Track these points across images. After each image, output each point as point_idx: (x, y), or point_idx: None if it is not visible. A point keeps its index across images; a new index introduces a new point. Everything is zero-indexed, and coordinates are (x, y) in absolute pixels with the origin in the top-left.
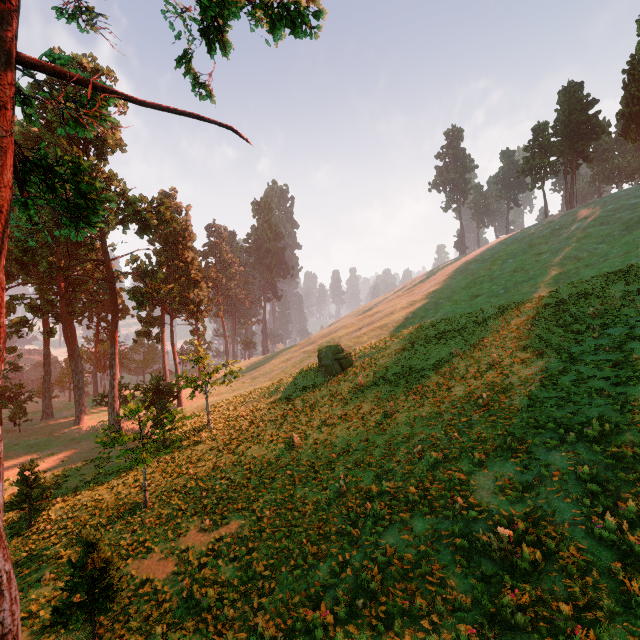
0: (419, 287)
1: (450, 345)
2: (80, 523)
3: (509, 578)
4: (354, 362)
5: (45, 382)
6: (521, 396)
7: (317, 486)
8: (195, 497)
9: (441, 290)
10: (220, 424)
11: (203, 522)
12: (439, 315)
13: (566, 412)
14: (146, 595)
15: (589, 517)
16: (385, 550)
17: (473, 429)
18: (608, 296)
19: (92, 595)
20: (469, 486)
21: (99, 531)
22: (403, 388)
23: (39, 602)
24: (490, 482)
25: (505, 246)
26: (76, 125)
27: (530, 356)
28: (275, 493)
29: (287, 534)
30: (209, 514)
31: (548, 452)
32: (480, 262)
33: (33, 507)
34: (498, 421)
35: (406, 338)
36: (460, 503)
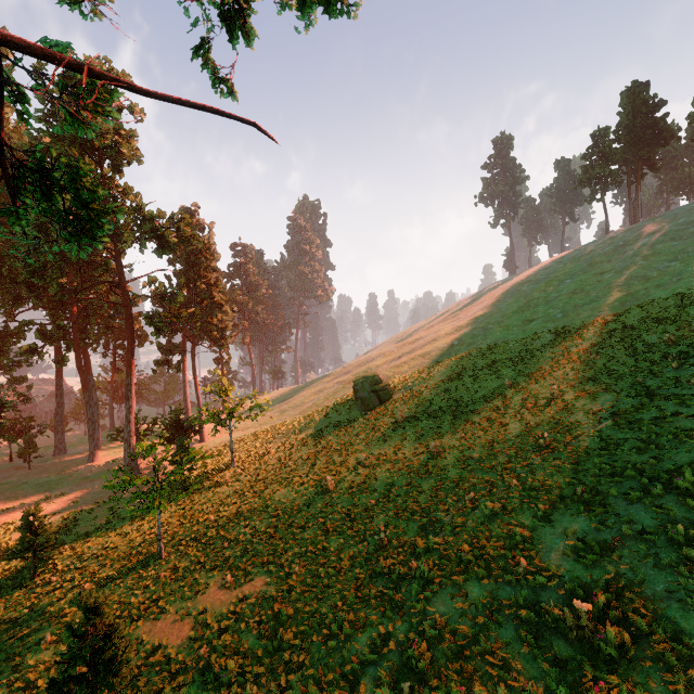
0: (465, 311)
1: (502, 376)
2: (88, 575)
3: (590, 665)
4: (394, 394)
5: (57, 415)
6: (590, 436)
7: (353, 538)
8: (216, 548)
9: (490, 314)
10: (245, 463)
11: (224, 578)
12: (488, 342)
13: (648, 457)
14: (158, 664)
15: (688, 590)
16: (435, 620)
17: (535, 475)
18: (686, 320)
19: (94, 668)
20: (534, 544)
21: (102, 593)
22: (450, 424)
23: (38, 669)
24: (559, 540)
25: (562, 265)
26: (74, 122)
27: (597, 389)
28: (306, 545)
29: (319, 595)
30: (231, 568)
31: (629, 506)
32: (534, 283)
33: (39, 555)
34: (565, 466)
35: (452, 368)
36: (524, 566)
